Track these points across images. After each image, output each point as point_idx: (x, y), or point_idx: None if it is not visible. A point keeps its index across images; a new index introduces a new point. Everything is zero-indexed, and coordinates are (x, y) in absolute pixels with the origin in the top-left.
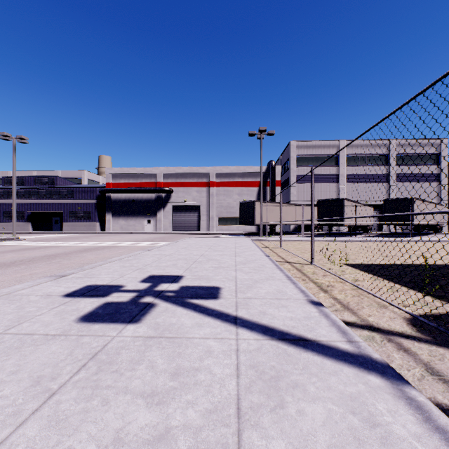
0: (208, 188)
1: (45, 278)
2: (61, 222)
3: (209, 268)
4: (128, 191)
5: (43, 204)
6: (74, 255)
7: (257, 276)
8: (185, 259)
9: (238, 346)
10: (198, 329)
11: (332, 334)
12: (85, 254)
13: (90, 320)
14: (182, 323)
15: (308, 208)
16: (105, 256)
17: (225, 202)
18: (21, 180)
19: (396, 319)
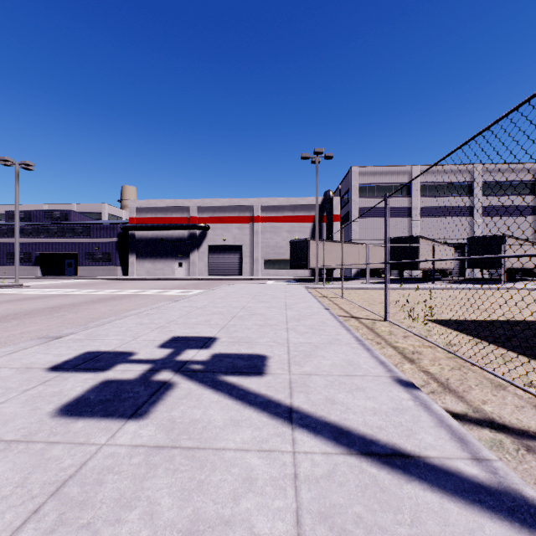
0: (251, 224)
1: (32, 341)
2: (75, 265)
3: (252, 326)
4: (155, 228)
5: (54, 244)
6: (84, 306)
7: (316, 338)
8: (221, 313)
9: (296, 469)
10: (233, 431)
11: (444, 444)
12: (97, 305)
13: (74, 412)
14: (210, 420)
15: (373, 247)
16: (122, 308)
17: (272, 241)
18: (28, 215)
19: (525, 409)
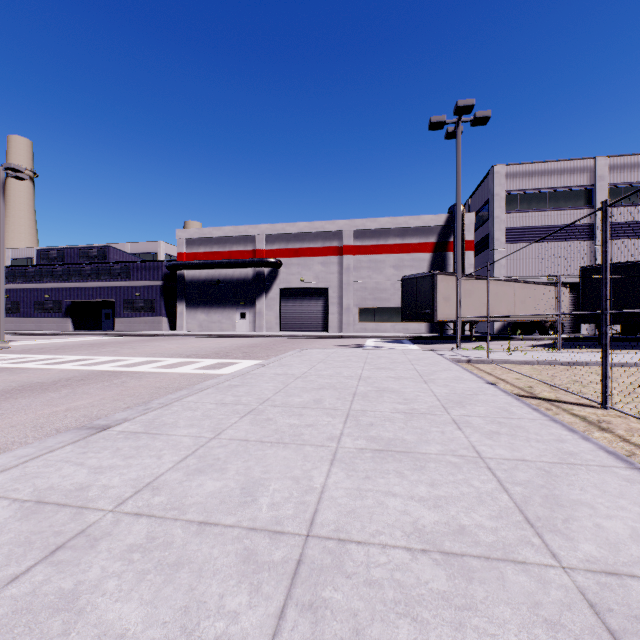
0: (340, 257)
1: None
2: (114, 316)
3: None
4: (209, 266)
5: (87, 289)
6: None
7: None
8: None
9: None
10: None
11: None
12: None
13: None
14: None
15: (537, 287)
16: None
17: (371, 281)
18: (61, 254)
19: None
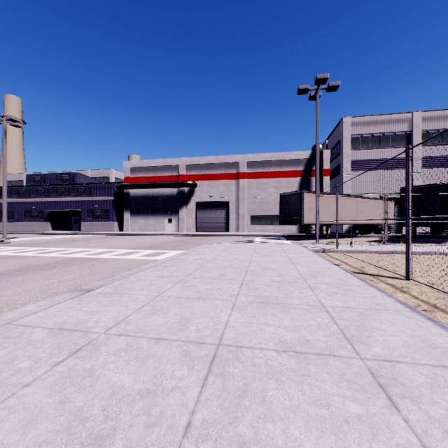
0: (237, 180)
1: None
2: (80, 221)
3: None
4: (146, 186)
5: (61, 202)
6: None
7: None
8: None
9: None
10: None
11: None
12: None
13: None
14: None
15: (372, 201)
16: None
17: (258, 197)
18: (43, 178)
19: None
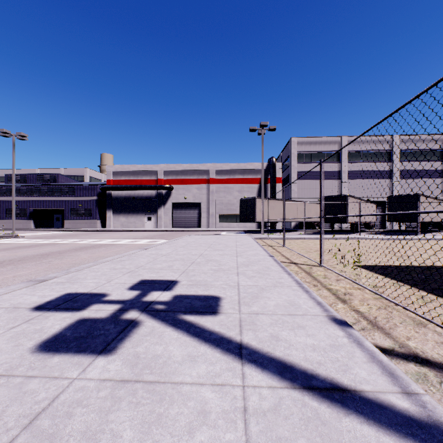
0: (208, 185)
1: (21, 284)
2: (62, 219)
3: (208, 271)
4: (128, 189)
5: (44, 201)
6: (68, 253)
7: (262, 281)
8: (182, 259)
9: (245, 402)
10: (189, 366)
11: (376, 379)
12: (79, 253)
13: (51, 348)
14: (170, 355)
15: (309, 204)
16: (100, 255)
17: (225, 199)
18: (23, 178)
19: None
